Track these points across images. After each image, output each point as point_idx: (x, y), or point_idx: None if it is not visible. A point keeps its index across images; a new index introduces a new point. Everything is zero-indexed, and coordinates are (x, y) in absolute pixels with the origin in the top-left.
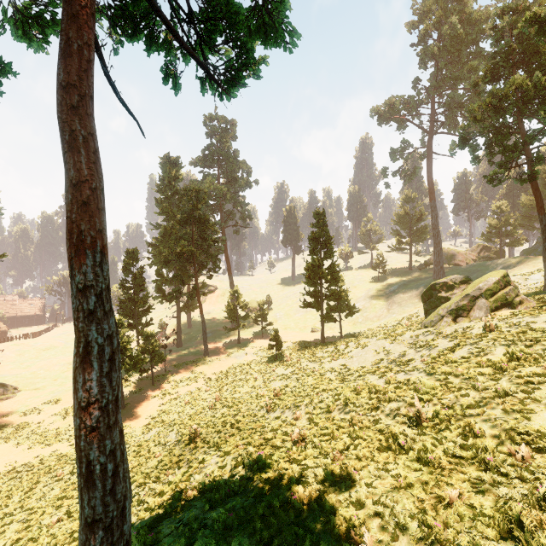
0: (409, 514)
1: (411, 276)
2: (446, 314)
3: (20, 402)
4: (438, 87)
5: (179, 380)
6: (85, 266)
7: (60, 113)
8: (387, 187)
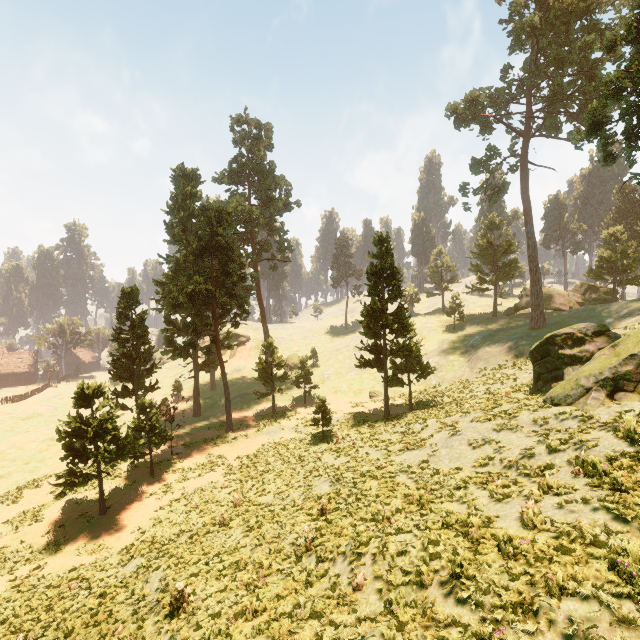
0: None
1: (497, 324)
2: (595, 386)
3: None
4: (536, 75)
5: (189, 467)
6: None
7: None
8: (467, 209)
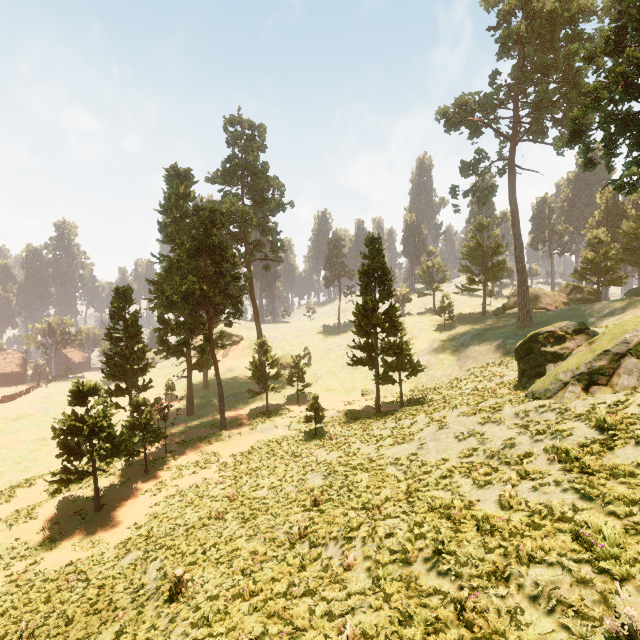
0: None
1: (486, 324)
2: (572, 380)
3: None
4: (522, 82)
5: (183, 465)
6: None
7: None
8: (457, 211)
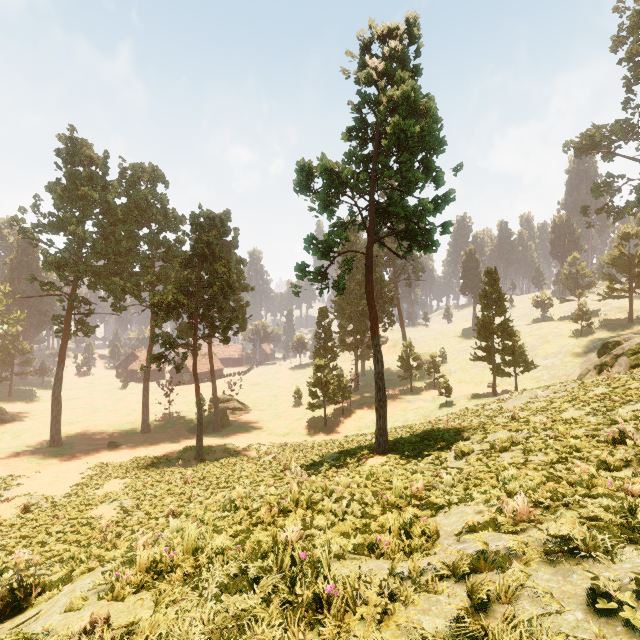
0: (480, 430)
1: (626, 331)
2: (592, 369)
3: (255, 416)
4: None
5: (362, 413)
6: (376, 339)
7: (368, 299)
8: (589, 227)
